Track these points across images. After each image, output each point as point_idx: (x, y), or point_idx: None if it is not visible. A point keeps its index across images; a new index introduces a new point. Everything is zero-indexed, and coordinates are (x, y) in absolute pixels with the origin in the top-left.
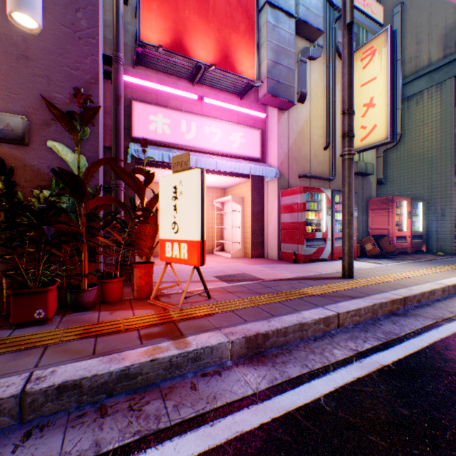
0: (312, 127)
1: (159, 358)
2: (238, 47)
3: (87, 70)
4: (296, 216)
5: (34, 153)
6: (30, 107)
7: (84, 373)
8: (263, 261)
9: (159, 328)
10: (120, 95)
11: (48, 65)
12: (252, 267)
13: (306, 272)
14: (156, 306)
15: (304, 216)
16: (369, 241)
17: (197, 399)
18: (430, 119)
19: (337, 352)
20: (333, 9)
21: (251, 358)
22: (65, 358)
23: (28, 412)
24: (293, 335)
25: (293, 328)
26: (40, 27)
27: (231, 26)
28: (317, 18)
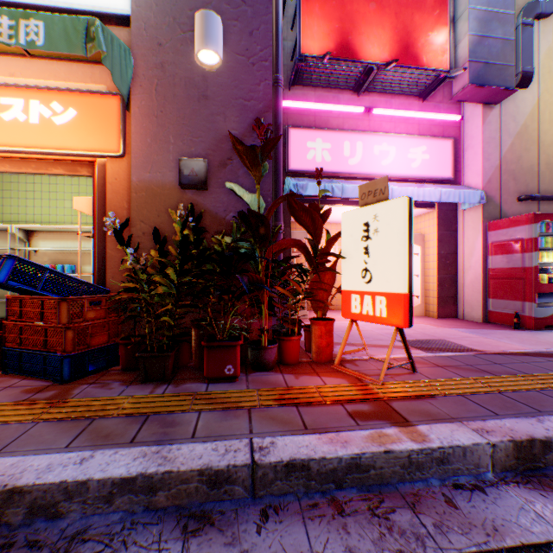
0: (541, 121)
1: (393, 450)
2: (422, 30)
3: (259, 99)
4: (517, 259)
5: (212, 197)
6: (208, 149)
7: (308, 453)
8: (458, 323)
9: (368, 406)
10: (280, 122)
11: (223, 101)
12: (448, 331)
13: (550, 345)
14: (345, 375)
15: (535, 259)
16: None
17: (465, 524)
18: None
19: None
20: None
21: (524, 475)
22: (276, 427)
23: (258, 487)
24: None
25: None
26: (221, 60)
27: (412, 4)
28: None
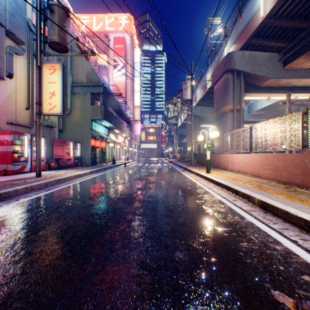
0: (18, 94)
1: None
2: None
3: None
4: (7, 148)
5: None
6: None
7: None
8: None
9: None
10: None
11: None
12: None
13: (16, 178)
14: None
15: (13, 148)
16: (54, 161)
17: None
18: (83, 107)
19: (31, 194)
20: (33, 33)
21: None
22: None
23: None
24: (13, 193)
25: (13, 191)
26: None
27: None
28: (22, 34)
